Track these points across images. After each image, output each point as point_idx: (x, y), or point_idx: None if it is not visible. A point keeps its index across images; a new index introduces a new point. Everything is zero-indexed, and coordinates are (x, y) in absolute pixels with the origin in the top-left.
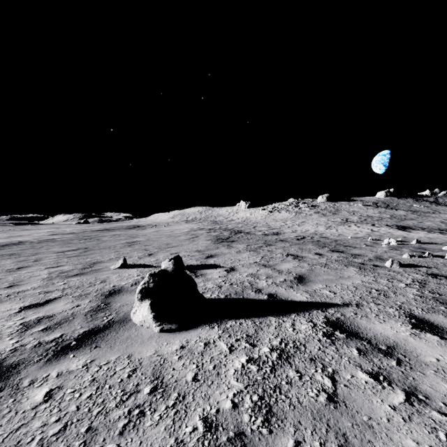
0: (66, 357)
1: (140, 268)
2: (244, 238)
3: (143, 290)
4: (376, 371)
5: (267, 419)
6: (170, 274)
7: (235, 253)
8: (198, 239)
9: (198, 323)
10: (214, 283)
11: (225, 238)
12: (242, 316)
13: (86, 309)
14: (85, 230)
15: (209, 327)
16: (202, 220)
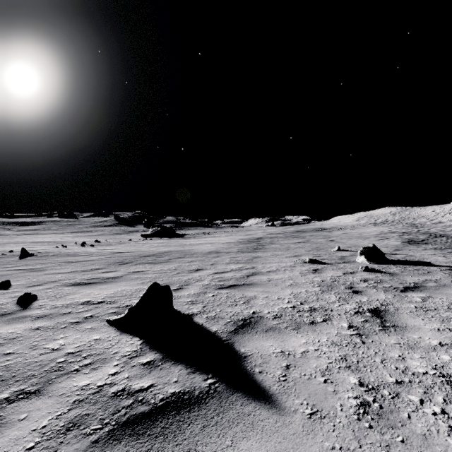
0: (342, 264)
1: (348, 251)
2: (441, 241)
3: (361, 252)
4: (448, 273)
5: (402, 272)
6: (371, 248)
7: (420, 250)
8: (387, 241)
9: (384, 264)
10: (395, 258)
11: (417, 240)
12: (405, 265)
13: (336, 259)
14: (284, 231)
15: (389, 265)
16: (394, 222)
